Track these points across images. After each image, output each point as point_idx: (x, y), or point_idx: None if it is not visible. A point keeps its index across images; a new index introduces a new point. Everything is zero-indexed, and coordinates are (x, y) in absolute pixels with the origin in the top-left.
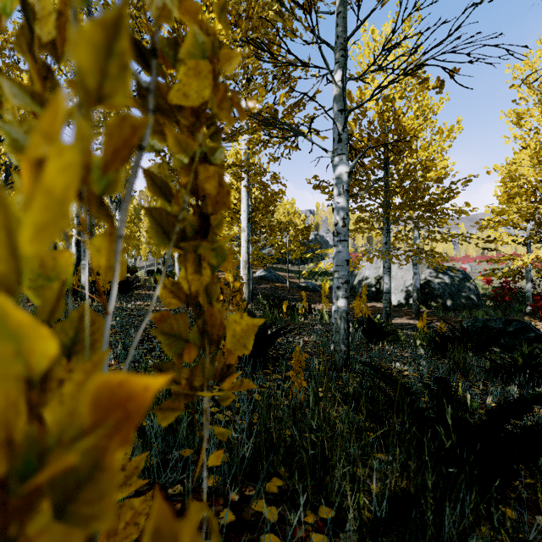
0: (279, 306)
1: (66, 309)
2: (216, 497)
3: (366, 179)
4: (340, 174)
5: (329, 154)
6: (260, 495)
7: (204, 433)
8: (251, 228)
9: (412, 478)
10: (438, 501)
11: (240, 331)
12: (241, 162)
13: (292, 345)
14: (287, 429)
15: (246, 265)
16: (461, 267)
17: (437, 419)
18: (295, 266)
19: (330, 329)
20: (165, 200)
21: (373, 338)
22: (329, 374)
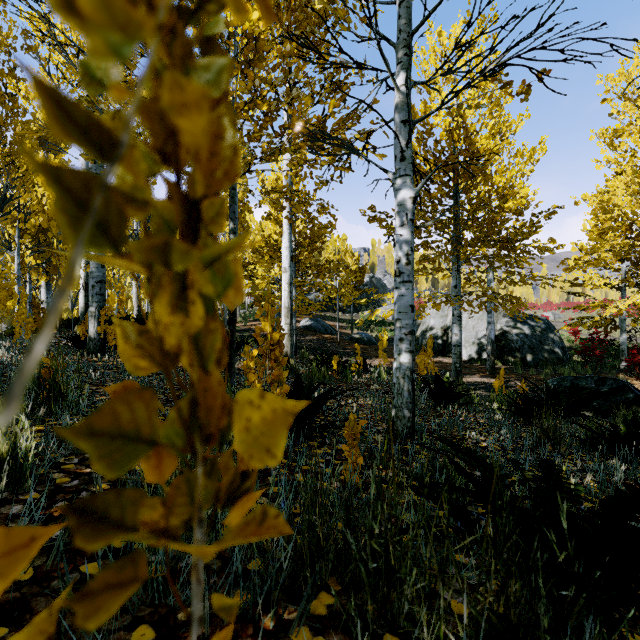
0: (328, 362)
1: (63, 366)
2: (243, 624)
3: (431, 210)
4: (404, 200)
5: (389, 175)
6: (303, 622)
7: (193, 607)
8: (294, 268)
9: (512, 602)
10: (548, 634)
11: (256, 422)
12: (282, 187)
13: (344, 409)
14: (339, 522)
15: (289, 312)
16: (542, 315)
17: (535, 512)
18: (346, 314)
19: (389, 390)
20: (96, 156)
21: (442, 400)
22: (389, 447)
